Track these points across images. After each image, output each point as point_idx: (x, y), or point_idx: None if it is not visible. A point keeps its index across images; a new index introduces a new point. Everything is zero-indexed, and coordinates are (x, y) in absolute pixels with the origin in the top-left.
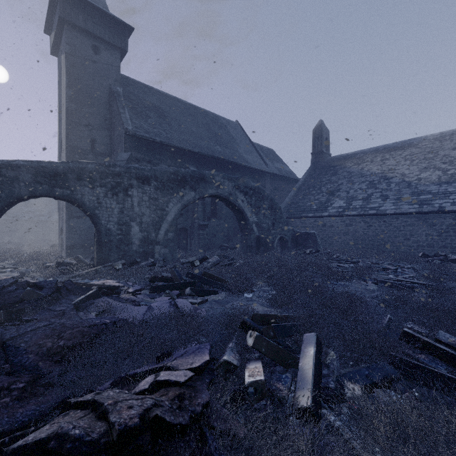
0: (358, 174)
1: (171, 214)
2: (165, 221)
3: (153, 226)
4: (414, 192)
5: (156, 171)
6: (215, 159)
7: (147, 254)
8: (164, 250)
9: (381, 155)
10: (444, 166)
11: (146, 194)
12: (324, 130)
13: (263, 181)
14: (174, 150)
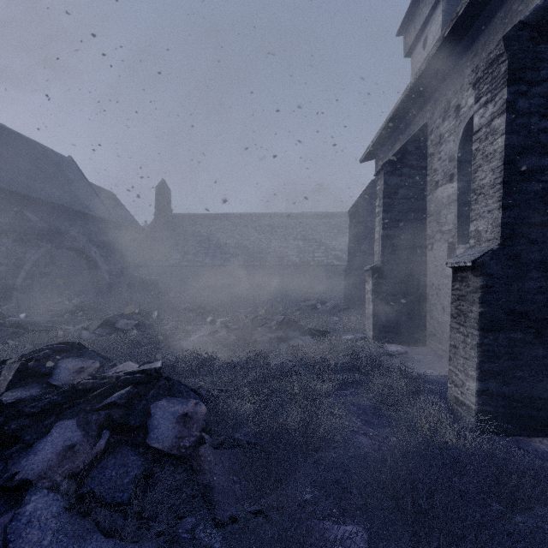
0: (192, 233)
1: (29, 264)
2: (23, 270)
3: (11, 275)
4: (222, 252)
5: (14, 225)
6: (54, 205)
7: (6, 299)
8: (21, 296)
9: (208, 221)
10: (239, 237)
11: (4, 246)
12: (166, 189)
13: (107, 229)
14: (4, 192)
